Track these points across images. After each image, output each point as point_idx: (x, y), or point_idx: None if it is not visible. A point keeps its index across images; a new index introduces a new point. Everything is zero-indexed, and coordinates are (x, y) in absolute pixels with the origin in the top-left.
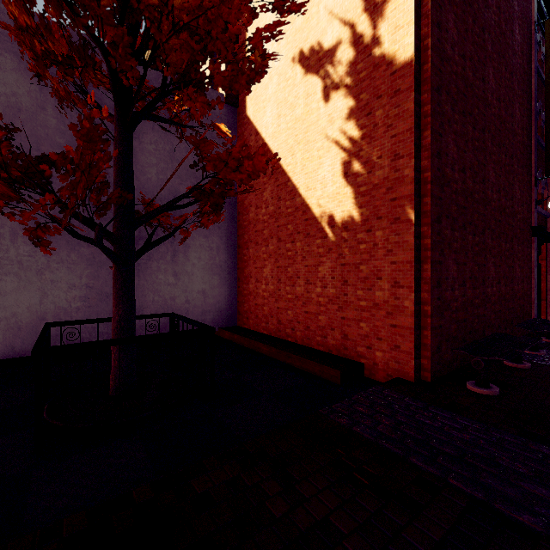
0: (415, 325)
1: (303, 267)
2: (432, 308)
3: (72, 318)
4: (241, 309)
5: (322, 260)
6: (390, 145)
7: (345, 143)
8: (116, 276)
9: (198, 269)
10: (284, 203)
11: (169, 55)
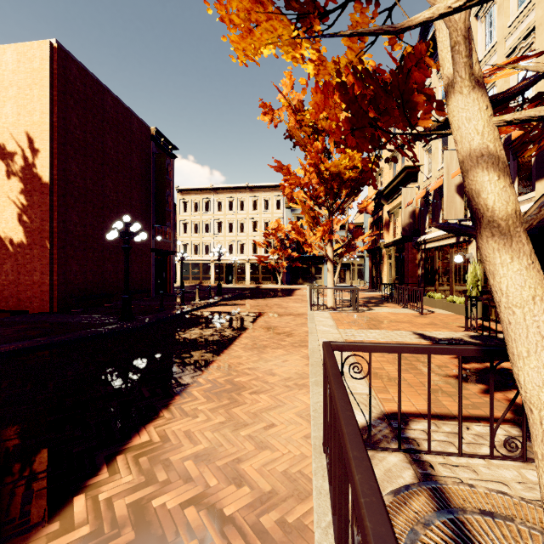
0: (50, 289)
1: None
2: (59, 283)
3: None
4: None
5: (6, 262)
6: (40, 214)
7: (19, 205)
8: None
9: None
10: None
11: None
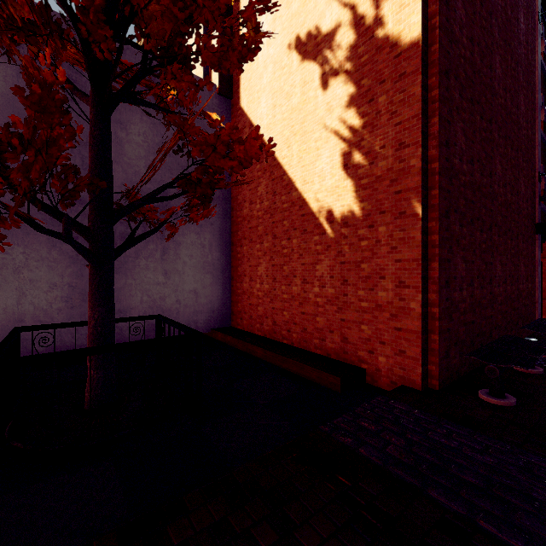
0: (422, 328)
1: (300, 265)
2: (441, 310)
3: (53, 320)
4: (235, 309)
5: (320, 258)
6: (394, 134)
7: (344, 133)
8: (92, 275)
9: (189, 267)
10: (279, 198)
11: (149, 24)
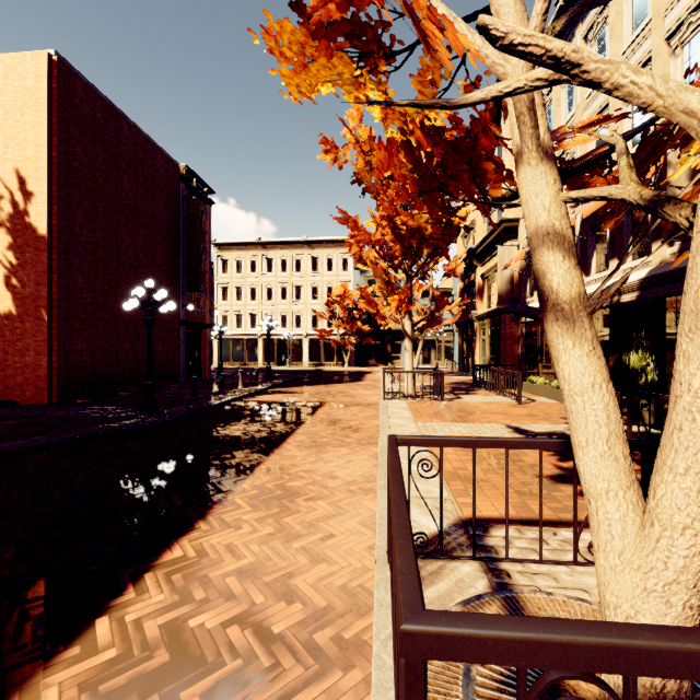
0: (48, 374)
1: None
2: (60, 365)
3: None
4: None
5: None
6: (35, 276)
7: (6, 264)
8: None
9: None
10: None
11: None
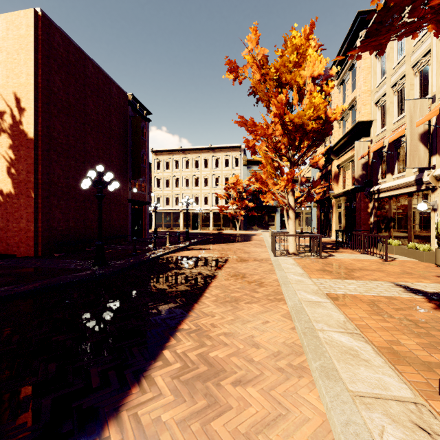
0: (35, 235)
1: None
2: (43, 229)
3: None
4: None
5: None
6: (26, 167)
7: (8, 159)
8: None
9: None
10: None
11: None
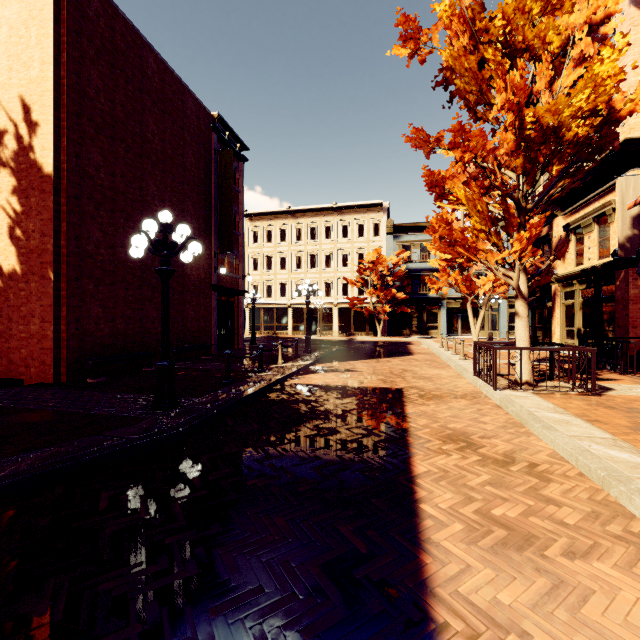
0: (54, 346)
1: None
2: (69, 335)
3: None
4: None
5: None
6: (40, 225)
7: (10, 212)
8: None
9: None
10: None
11: None
